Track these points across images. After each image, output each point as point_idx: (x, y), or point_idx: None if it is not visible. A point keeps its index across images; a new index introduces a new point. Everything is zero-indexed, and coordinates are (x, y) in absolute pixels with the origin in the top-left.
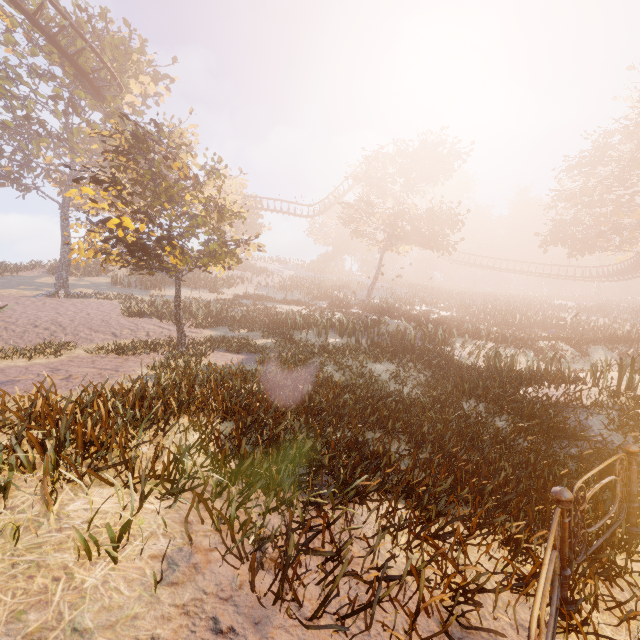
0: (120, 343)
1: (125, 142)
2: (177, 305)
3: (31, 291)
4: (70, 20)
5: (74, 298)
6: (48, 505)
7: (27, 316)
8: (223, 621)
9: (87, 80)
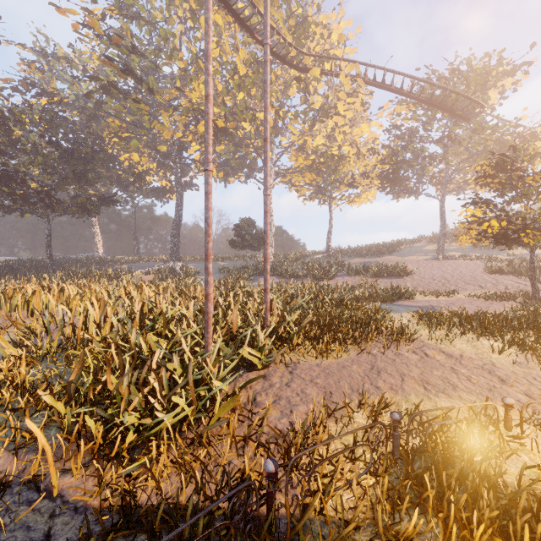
0: (485, 293)
1: (491, 171)
2: (531, 269)
3: (422, 256)
4: (449, 89)
5: (448, 260)
6: (477, 339)
7: (427, 273)
8: (537, 380)
9: (458, 117)
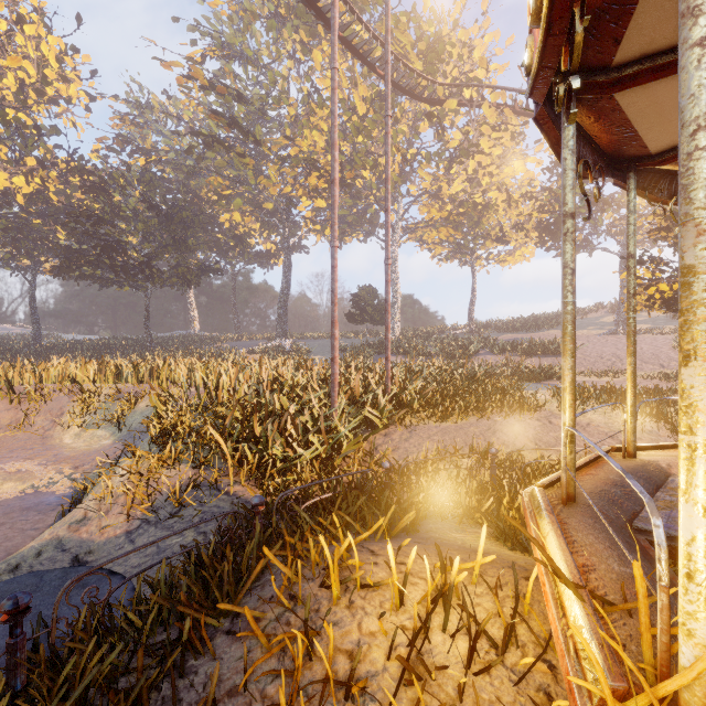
0: (664, 372)
1: (664, 223)
2: None
3: (596, 330)
4: None
5: None
6: (612, 411)
7: (595, 351)
8: None
9: None
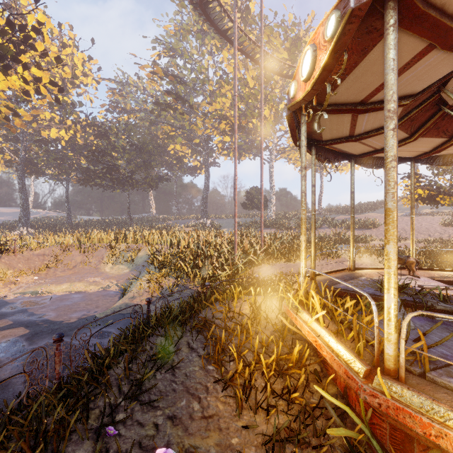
0: (427, 239)
1: None
2: None
3: (398, 213)
4: None
5: (419, 216)
6: (377, 258)
7: None
8: None
9: None
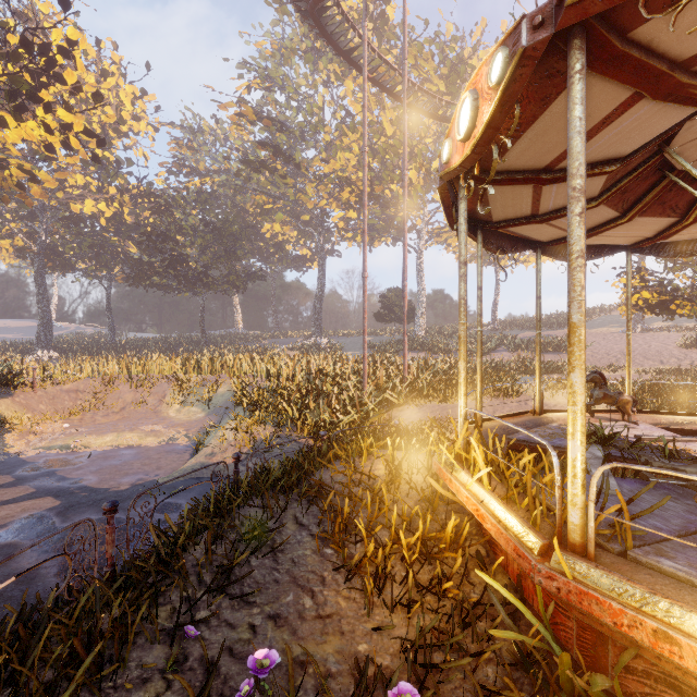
0: (658, 368)
1: None
2: None
3: (616, 328)
4: None
5: (647, 332)
6: None
7: (605, 348)
8: None
9: None
